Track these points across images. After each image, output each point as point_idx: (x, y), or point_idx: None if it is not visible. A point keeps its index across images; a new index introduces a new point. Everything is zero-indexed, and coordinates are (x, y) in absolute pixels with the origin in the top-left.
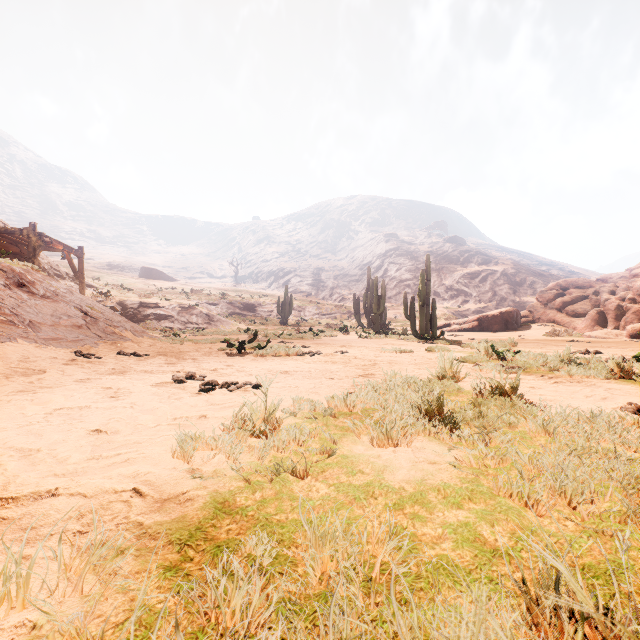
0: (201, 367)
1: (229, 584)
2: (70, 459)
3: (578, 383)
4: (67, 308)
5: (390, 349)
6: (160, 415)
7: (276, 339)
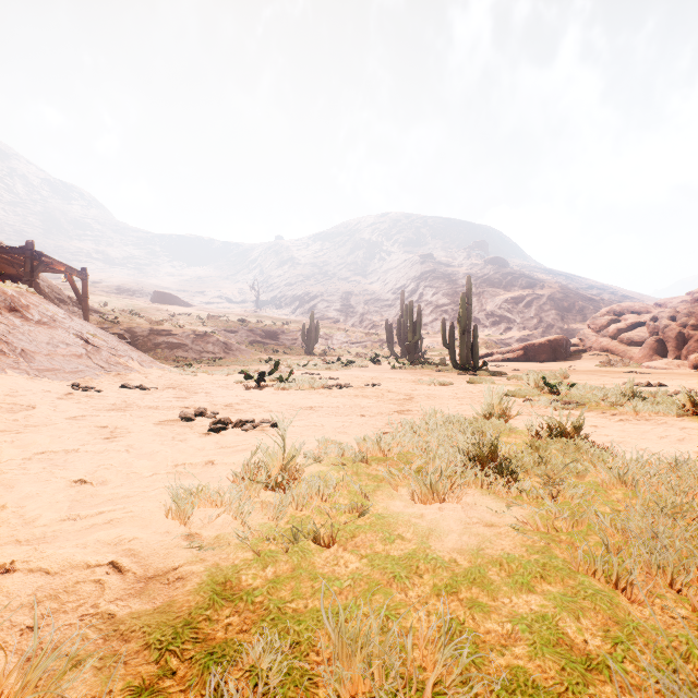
0: (214, 402)
1: None
2: (39, 520)
3: (646, 421)
4: (66, 335)
5: (428, 381)
6: (159, 461)
7: (300, 370)
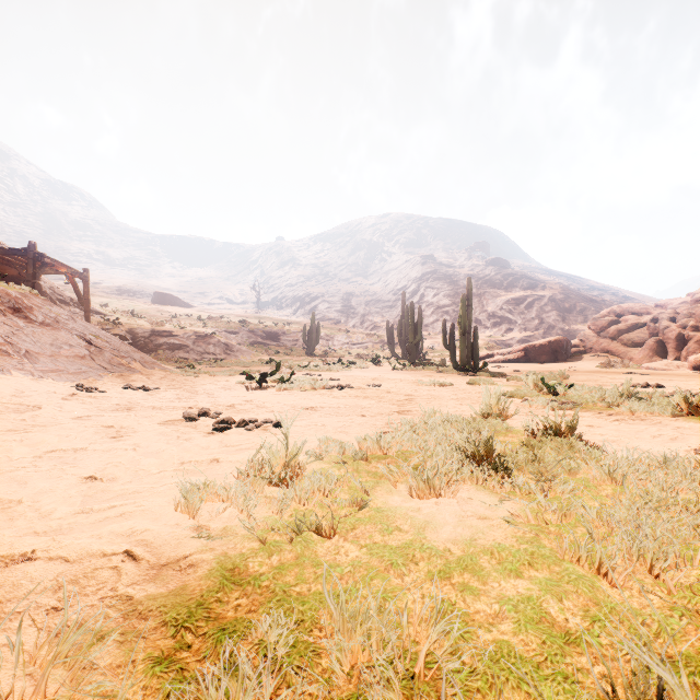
0: (217, 402)
1: (233, 684)
2: (55, 513)
3: (641, 421)
4: (69, 336)
5: (428, 382)
6: (166, 459)
7: (301, 371)
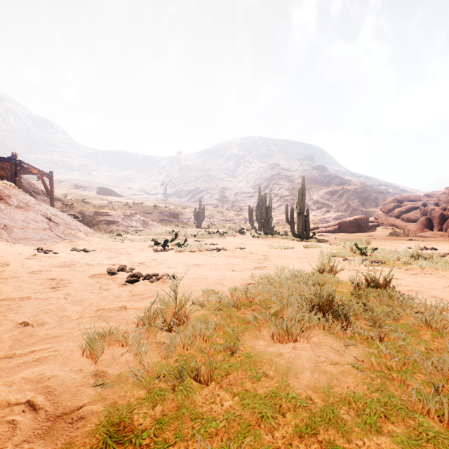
0: (132, 260)
1: None
2: None
3: (430, 274)
4: (35, 215)
5: (277, 246)
6: (86, 306)
7: (192, 238)
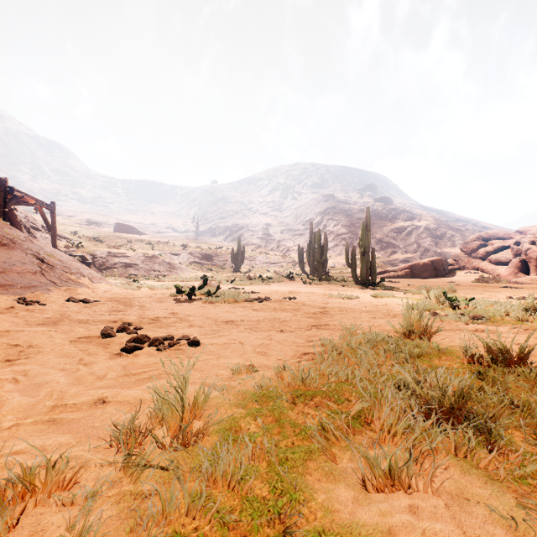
0: (143, 315)
1: None
2: None
3: None
4: (23, 255)
5: (337, 295)
6: (42, 396)
7: (228, 285)
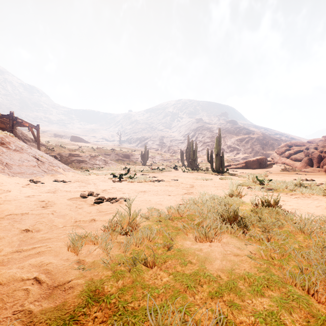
0: (98, 188)
1: None
2: (1, 252)
3: (308, 198)
4: (27, 156)
5: (200, 178)
6: (68, 219)
7: (140, 173)
